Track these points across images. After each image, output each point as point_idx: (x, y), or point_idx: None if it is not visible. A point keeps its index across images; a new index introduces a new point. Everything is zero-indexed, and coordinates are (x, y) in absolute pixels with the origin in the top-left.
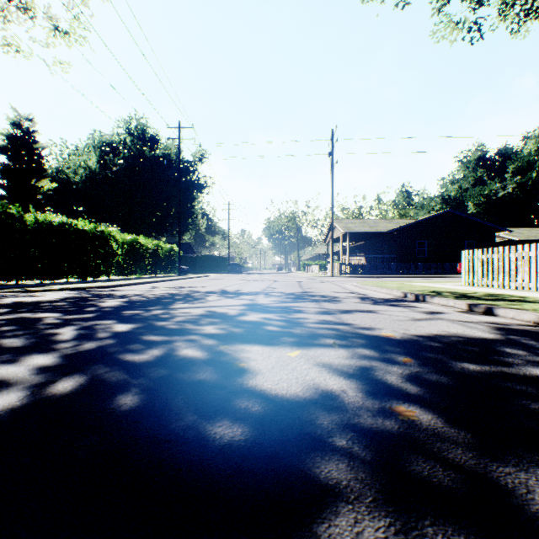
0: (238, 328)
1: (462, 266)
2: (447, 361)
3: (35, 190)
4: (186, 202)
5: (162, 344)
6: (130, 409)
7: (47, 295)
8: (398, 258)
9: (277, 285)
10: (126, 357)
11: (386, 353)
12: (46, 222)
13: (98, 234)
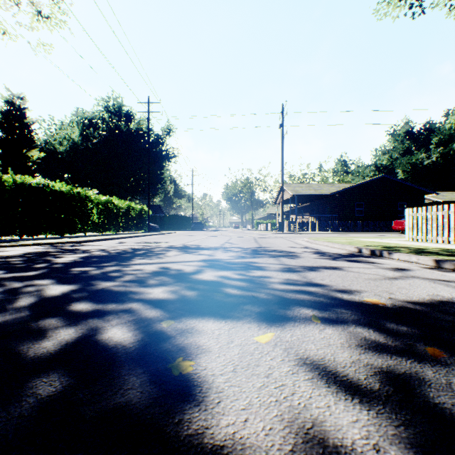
0: (192, 290)
1: (406, 223)
2: None
3: (26, 159)
4: (156, 169)
5: (89, 317)
6: None
7: (13, 250)
8: (340, 217)
9: (235, 241)
10: (21, 345)
11: (392, 335)
12: (25, 183)
13: (74, 195)
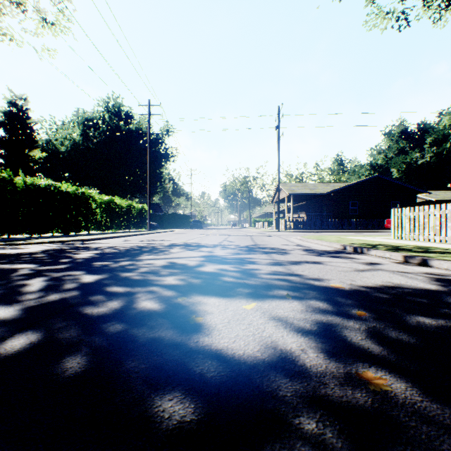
0: (197, 278)
1: (392, 222)
2: (401, 314)
3: (28, 159)
4: (155, 169)
5: (123, 295)
6: (74, 375)
7: (31, 247)
8: (334, 215)
9: (232, 239)
10: (85, 310)
11: (338, 305)
12: (34, 185)
13: (79, 195)
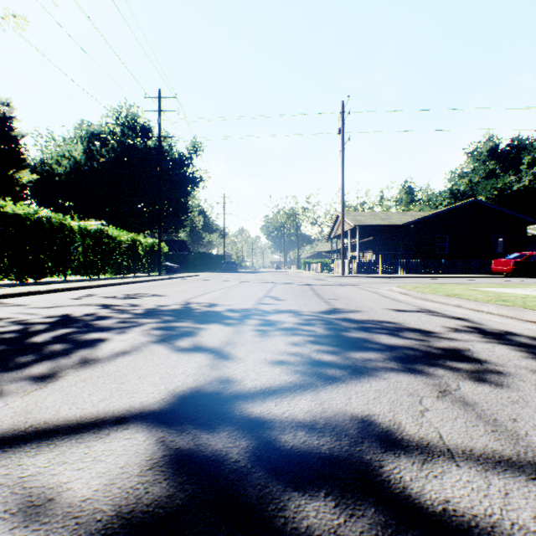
0: None
1: None
2: None
3: (13, 182)
4: (179, 196)
5: None
6: None
7: None
8: (416, 254)
9: (280, 292)
10: None
11: None
12: None
13: (41, 221)
